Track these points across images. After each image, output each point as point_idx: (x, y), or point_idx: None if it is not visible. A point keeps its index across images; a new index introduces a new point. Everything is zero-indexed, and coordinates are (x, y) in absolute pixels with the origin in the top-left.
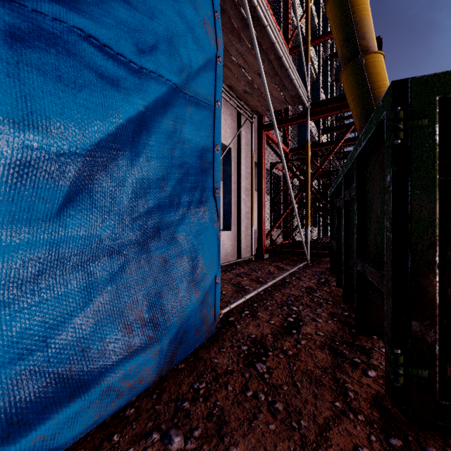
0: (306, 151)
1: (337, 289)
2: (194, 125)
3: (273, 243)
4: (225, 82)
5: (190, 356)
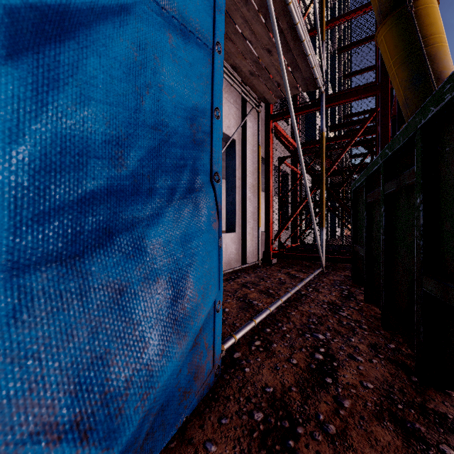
0: (321, 142)
1: (368, 306)
2: (180, 66)
3: (281, 246)
4: (229, 61)
5: (173, 435)
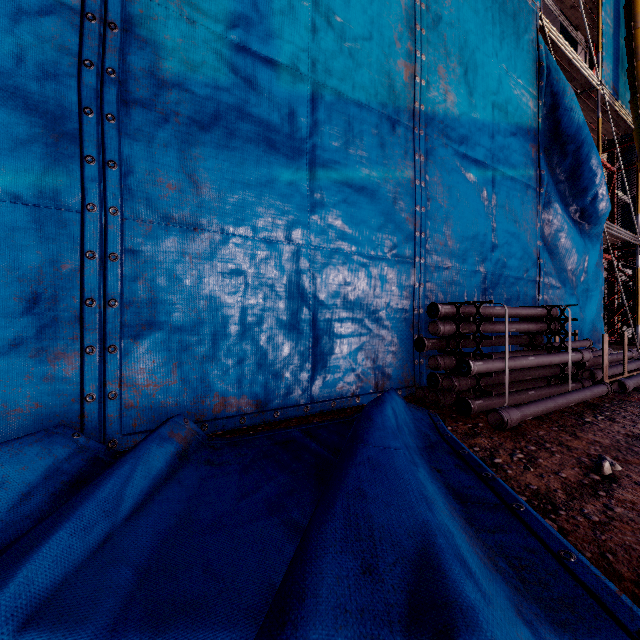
0: (636, 274)
1: None
2: (599, 299)
3: None
4: None
5: None
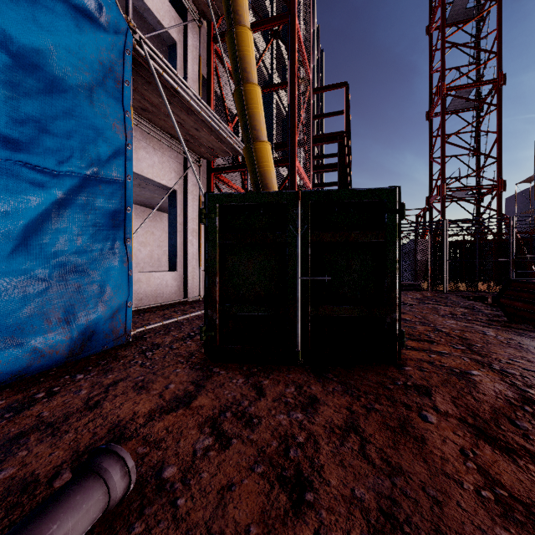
0: None
1: None
2: (105, 196)
3: None
4: (165, 131)
5: (102, 353)
